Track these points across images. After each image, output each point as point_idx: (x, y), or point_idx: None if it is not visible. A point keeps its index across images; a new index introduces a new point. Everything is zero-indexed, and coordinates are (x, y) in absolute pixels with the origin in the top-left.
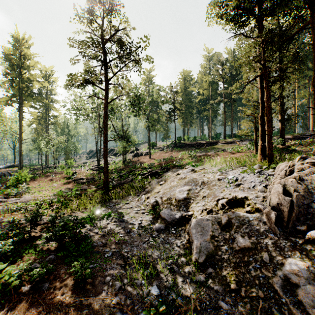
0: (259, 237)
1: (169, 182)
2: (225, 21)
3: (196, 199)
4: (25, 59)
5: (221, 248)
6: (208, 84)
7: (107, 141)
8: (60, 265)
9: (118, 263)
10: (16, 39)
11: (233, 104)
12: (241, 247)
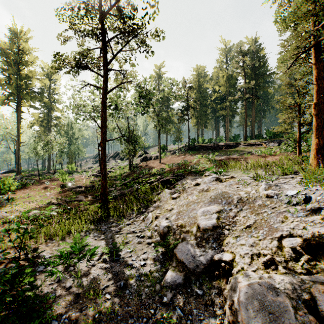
0: None
1: (185, 196)
2: None
3: (233, 228)
4: (23, 54)
5: None
6: (225, 80)
7: (105, 141)
8: None
9: None
10: (14, 32)
11: (256, 100)
12: None
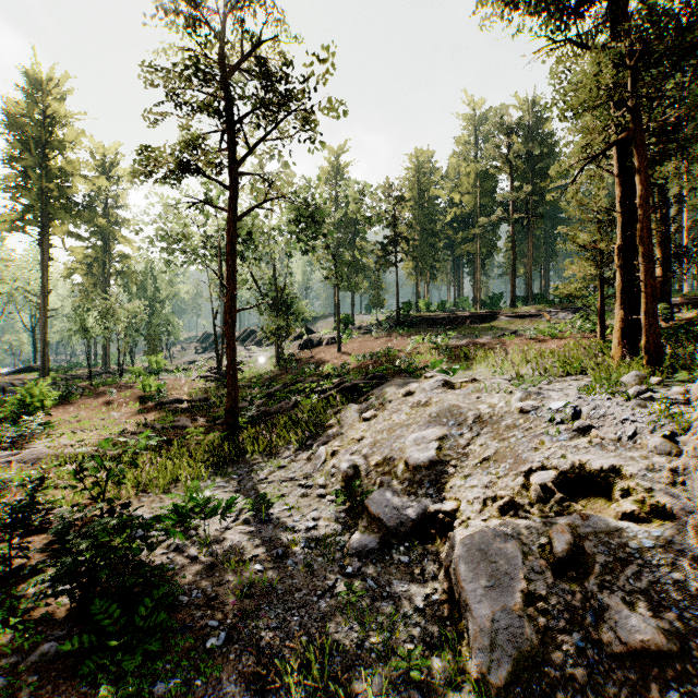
0: (688, 612)
1: (386, 414)
2: (528, 6)
3: (463, 464)
4: (54, 126)
5: (561, 639)
6: (473, 181)
7: (234, 312)
8: (69, 678)
9: (242, 675)
10: (34, 81)
11: (534, 224)
12: (633, 647)
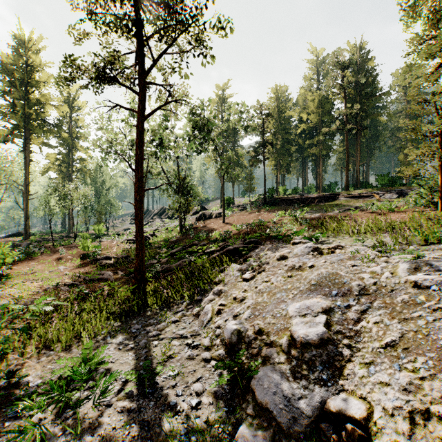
0: None
1: (264, 276)
2: None
3: (358, 344)
4: (33, 71)
5: None
6: (317, 104)
7: (141, 191)
8: None
9: None
10: (20, 41)
11: (363, 131)
12: None
